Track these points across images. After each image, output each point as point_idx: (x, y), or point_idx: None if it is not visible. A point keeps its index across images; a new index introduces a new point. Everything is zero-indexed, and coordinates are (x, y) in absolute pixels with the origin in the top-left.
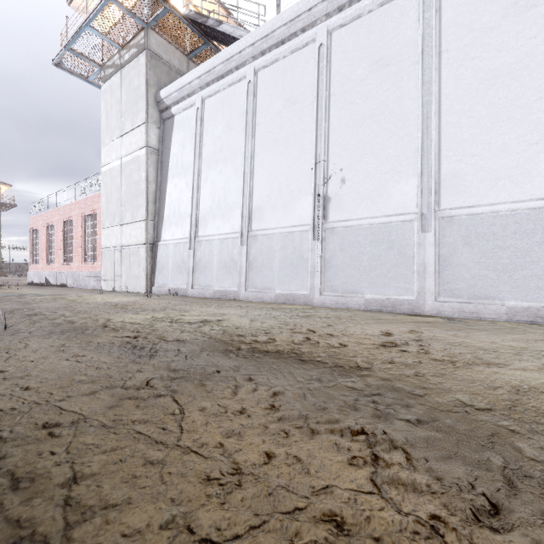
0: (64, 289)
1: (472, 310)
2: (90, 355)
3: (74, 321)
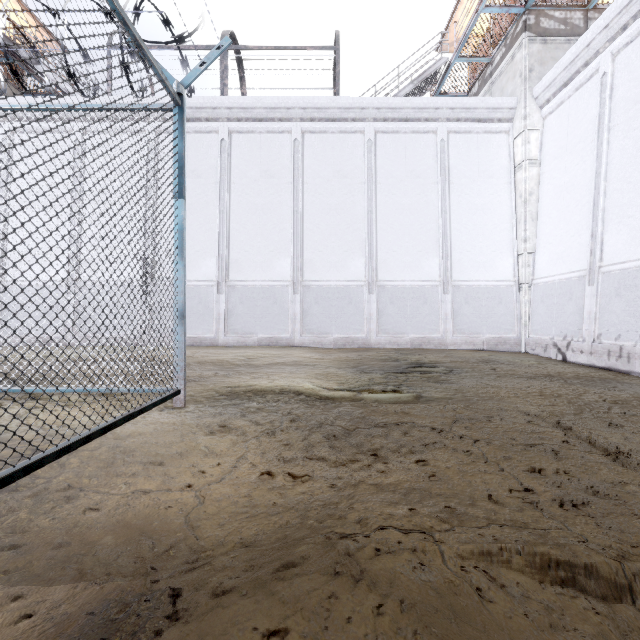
0: None
1: (243, 341)
2: None
3: None
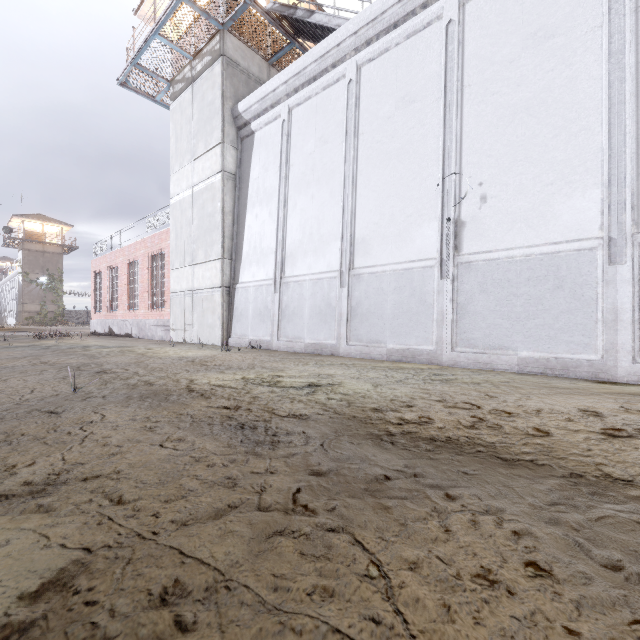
0: (129, 340)
1: None
2: (189, 439)
3: (151, 382)
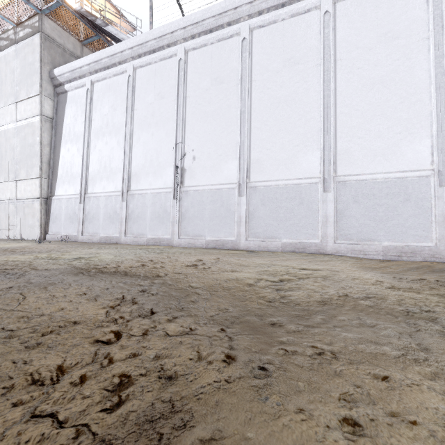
0: None
1: (265, 245)
2: None
3: None
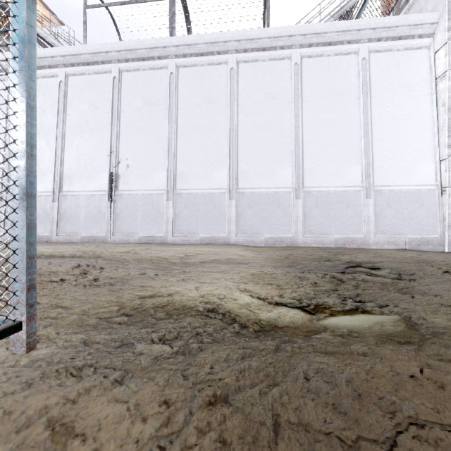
0: None
1: (187, 240)
2: None
3: None
